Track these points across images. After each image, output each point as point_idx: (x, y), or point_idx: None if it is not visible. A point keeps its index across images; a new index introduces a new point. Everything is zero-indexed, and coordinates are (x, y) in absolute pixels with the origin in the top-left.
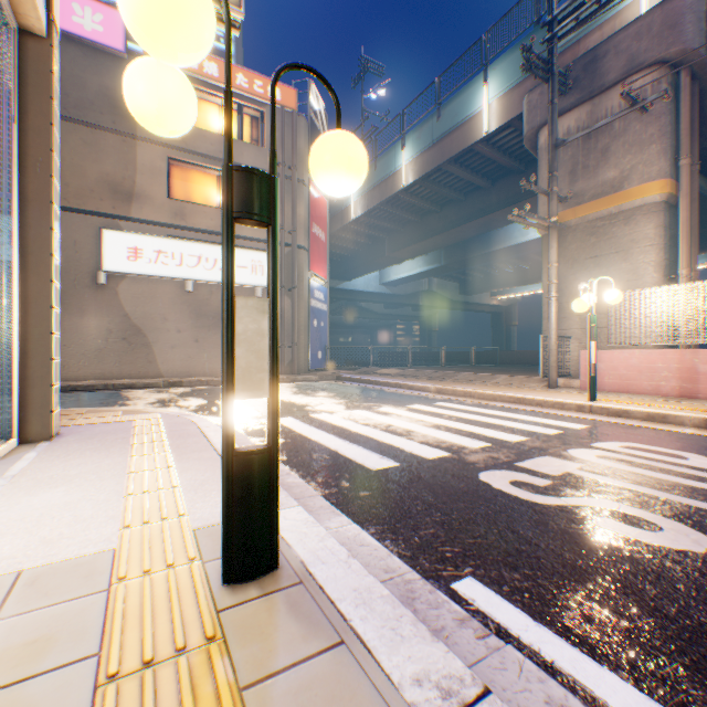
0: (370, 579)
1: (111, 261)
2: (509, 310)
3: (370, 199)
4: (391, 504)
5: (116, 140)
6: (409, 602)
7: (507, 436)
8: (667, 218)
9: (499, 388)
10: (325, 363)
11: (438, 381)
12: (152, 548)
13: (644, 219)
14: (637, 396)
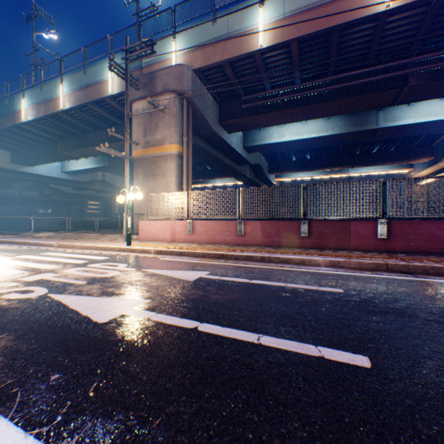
0: None
1: None
2: None
3: (39, 110)
4: None
5: None
6: None
7: (48, 266)
8: (181, 162)
9: (100, 242)
10: None
11: (70, 240)
12: None
13: (171, 161)
14: (158, 242)
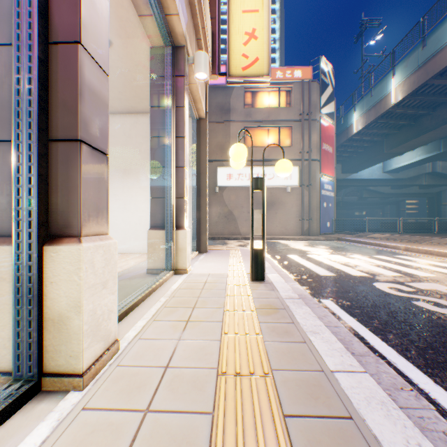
0: (287, 286)
1: (220, 181)
2: None
3: (367, 117)
4: (318, 283)
5: (222, 126)
6: (302, 298)
7: (421, 274)
8: None
9: None
10: (331, 230)
11: (411, 243)
12: (235, 274)
13: None
14: None
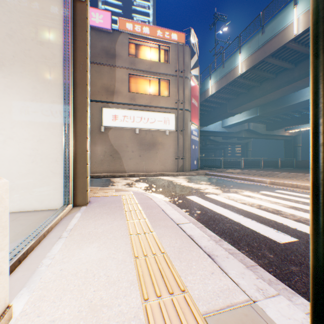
0: None
1: (105, 121)
2: (295, 138)
3: (220, 83)
4: None
5: (107, 69)
6: None
7: None
8: None
9: None
10: (197, 167)
11: (267, 177)
12: None
13: None
14: None
